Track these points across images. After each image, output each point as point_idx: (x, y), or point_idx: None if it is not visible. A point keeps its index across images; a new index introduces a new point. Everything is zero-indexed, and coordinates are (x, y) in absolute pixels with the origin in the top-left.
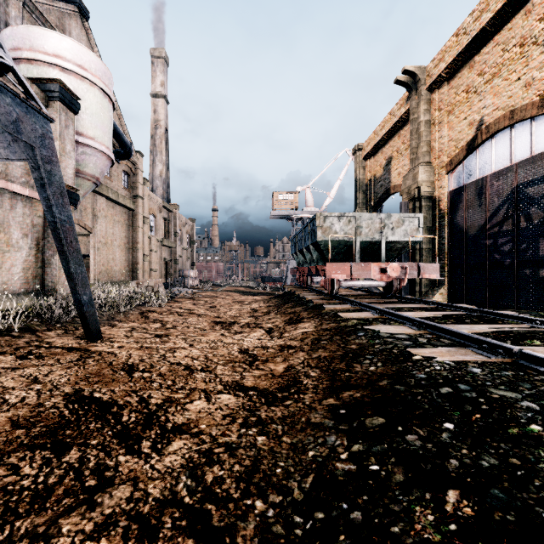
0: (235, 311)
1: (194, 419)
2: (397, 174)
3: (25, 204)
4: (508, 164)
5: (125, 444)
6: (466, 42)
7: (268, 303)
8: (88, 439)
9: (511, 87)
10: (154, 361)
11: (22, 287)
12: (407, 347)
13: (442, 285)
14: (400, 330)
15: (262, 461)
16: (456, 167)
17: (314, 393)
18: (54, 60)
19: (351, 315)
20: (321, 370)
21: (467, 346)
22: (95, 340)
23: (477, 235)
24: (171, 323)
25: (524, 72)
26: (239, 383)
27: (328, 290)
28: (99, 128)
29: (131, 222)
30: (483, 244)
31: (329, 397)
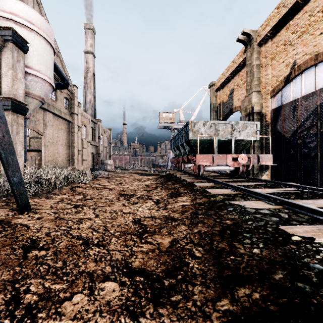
0: (134, 186)
1: None
2: (237, 100)
3: None
4: (313, 90)
5: None
6: (284, 12)
7: (156, 181)
8: None
9: (315, 39)
10: (58, 235)
11: None
12: (278, 224)
13: (267, 169)
14: (260, 205)
15: None
16: (276, 93)
17: (204, 285)
18: (10, 16)
19: (217, 191)
20: (205, 249)
21: None
22: (23, 211)
23: (291, 137)
24: (90, 195)
25: None
26: (127, 263)
27: (196, 172)
28: (43, 64)
29: (70, 129)
30: (295, 142)
31: (222, 295)
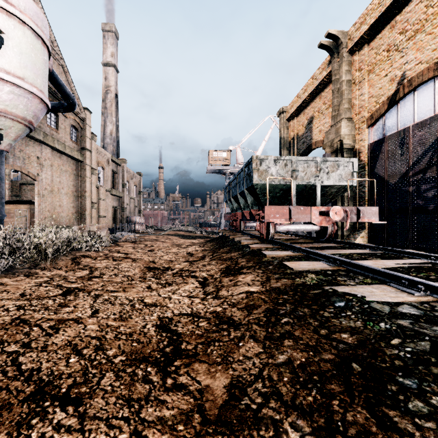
0: (171, 255)
1: None
2: (318, 131)
3: None
4: (432, 114)
5: None
6: (389, 2)
7: (203, 246)
8: None
9: (435, 41)
10: None
11: None
12: None
13: (363, 229)
14: (391, 294)
15: None
16: (376, 120)
17: None
18: None
19: (302, 266)
20: (314, 426)
21: None
22: None
23: (398, 183)
24: (100, 270)
25: None
26: None
27: (264, 234)
28: (30, 69)
29: (79, 172)
30: (405, 191)
31: None
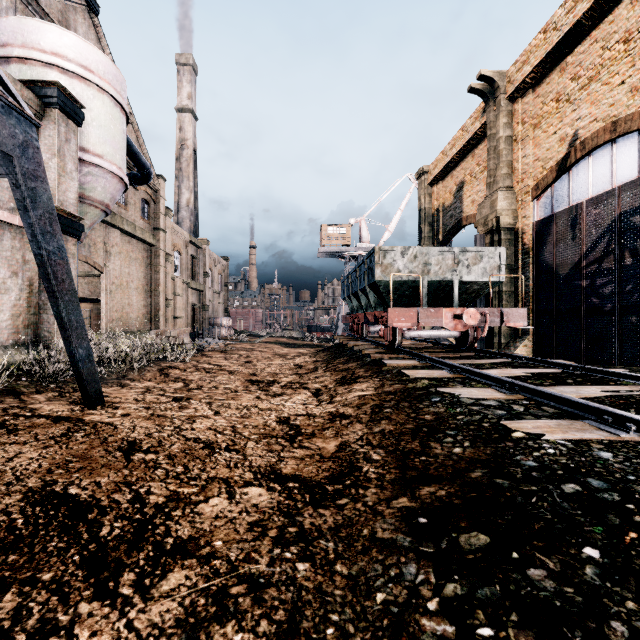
0: (274, 367)
1: (206, 530)
2: (470, 202)
3: (15, 235)
4: (609, 187)
5: (95, 578)
6: (556, 40)
7: (315, 357)
8: (40, 571)
9: (613, 94)
10: (164, 436)
11: (10, 338)
12: (501, 418)
13: (526, 335)
14: (487, 394)
15: (304, 613)
16: (543, 192)
17: (379, 487)
18: (53, 60)
19: (420, 374)
20: (387, 451)
21: (580, 417)
22: (94, 406)
23: (569, 275)
24: (196, 382)
25: (630, 74)
26: (275, 469)
27: (389, 341)
28: (109, 144)
29: (151, 260)
30: (577, 285)
31: (401, 495)
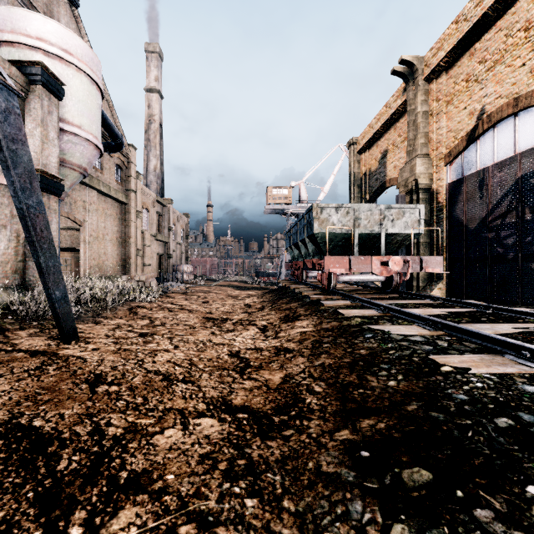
0: (227, 307)
1: (160, 463)
2: (393, 167)
3: (4, 193)
4: (512, 154)
5: (46, 517)
6: (466, 29)
7: (262, 298)
8: None
9: (515, 74)
10: (128, 369)
11: None
12: (429, 353)
13: (440, 279)
14: (413, 330)
15: None
16: (455, 158)
17: (322, 418)
18: (37, 43)
19: (353, 313)
20: (327, 383)
21: (498, 351)
22: (69, 341)
23: (478, 228)
24: (160, 319)
25: (530, 57)
26: (226, 400)
27: (325, 285)
28: (86, 116)
29: (123, 216)
30: (484, 237)
31: (342, 427)
